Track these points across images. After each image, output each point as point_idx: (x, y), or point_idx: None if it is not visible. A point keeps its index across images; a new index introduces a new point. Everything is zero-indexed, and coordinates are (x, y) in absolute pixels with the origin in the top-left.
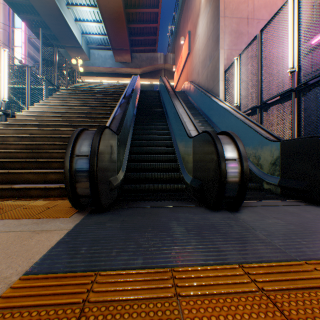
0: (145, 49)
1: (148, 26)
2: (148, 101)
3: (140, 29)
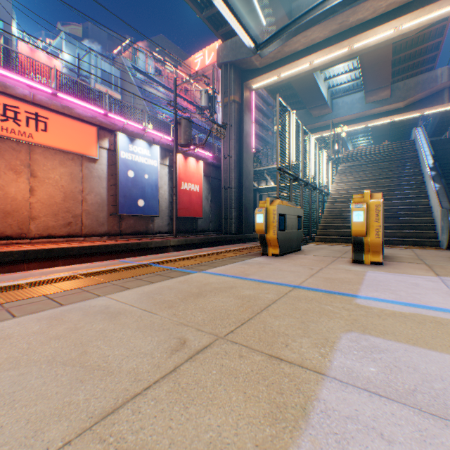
0: (413, 72)
1: (424, 46)
2: (441, 156)
3: (408, 54)
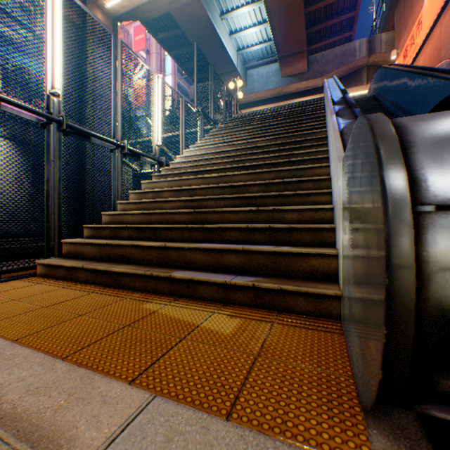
0: (332, 41)
1: None
2: None
3: (324, 10)
